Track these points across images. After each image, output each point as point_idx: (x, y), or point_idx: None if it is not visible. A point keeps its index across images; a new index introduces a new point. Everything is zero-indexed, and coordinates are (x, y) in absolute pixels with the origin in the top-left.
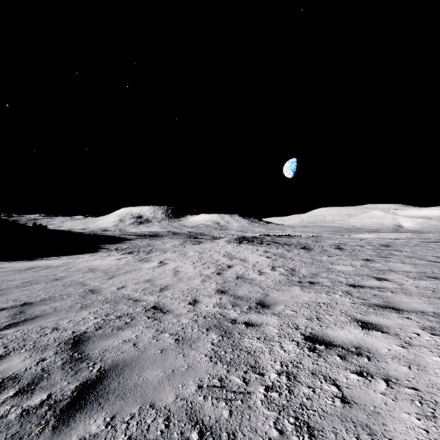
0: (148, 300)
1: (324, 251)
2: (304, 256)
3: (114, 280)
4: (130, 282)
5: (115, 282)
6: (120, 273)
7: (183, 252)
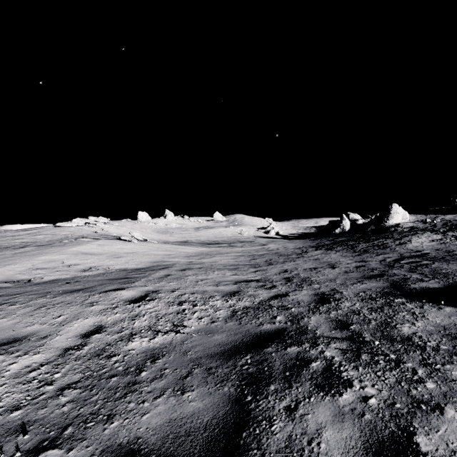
0: None
1: None
2: None
3: None
4: None
5: None
6: None
7: None
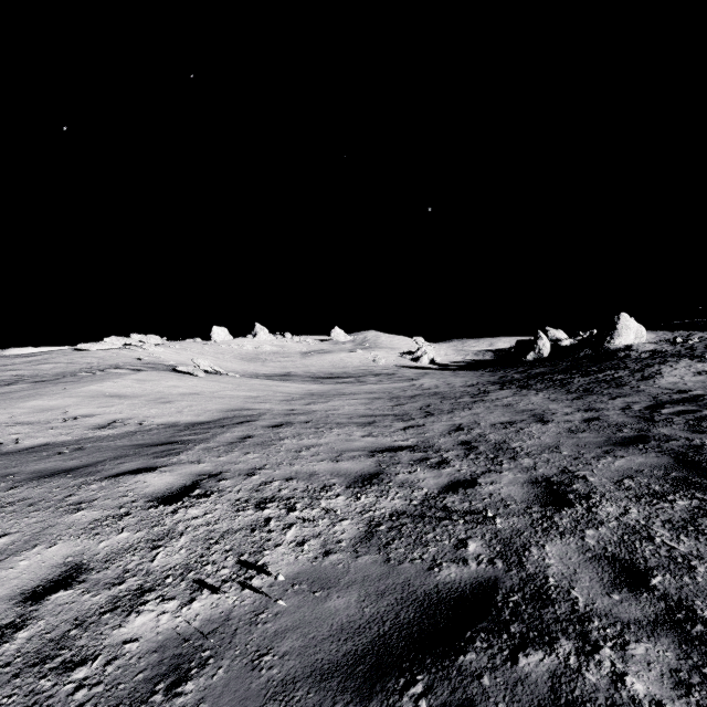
0: None
1: None
2: None
3: None
4: None
5: None
6: None
7: None
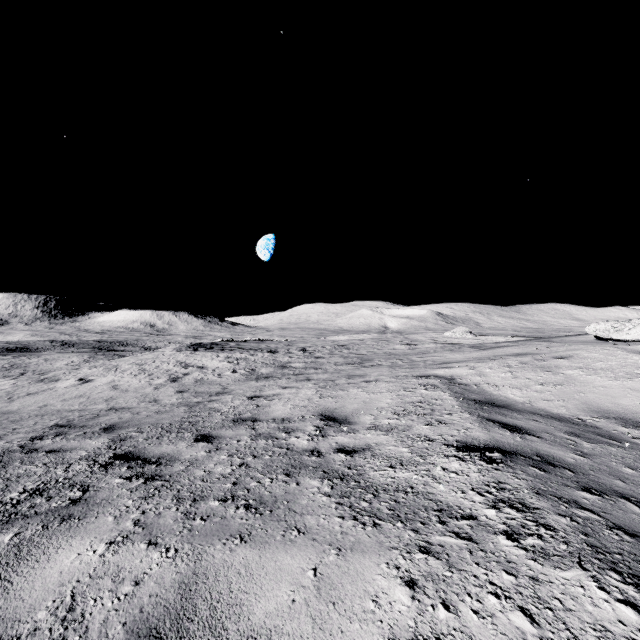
0: (98, 408)
1: (289, 353)
2: (268, 358)
3: (20, 402)
4: (53, 401)
5: (27, 404)
6: (22, 396)
7: (111, 366)
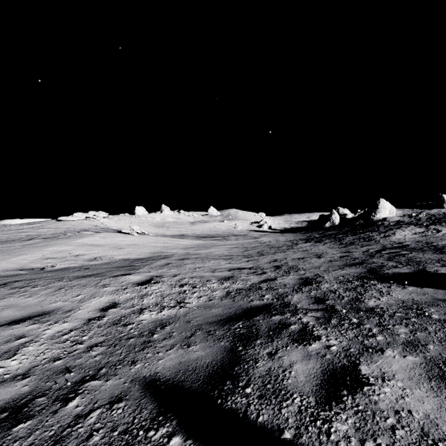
0: None
1: None
2: None
3: None
4: None
5: None
6: None
7: None
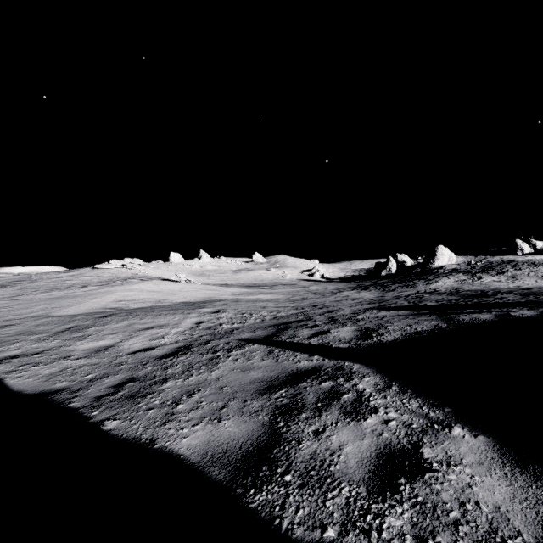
0: None
1: None
2: None
3: None
4: None
5: None
6: None
7: None
